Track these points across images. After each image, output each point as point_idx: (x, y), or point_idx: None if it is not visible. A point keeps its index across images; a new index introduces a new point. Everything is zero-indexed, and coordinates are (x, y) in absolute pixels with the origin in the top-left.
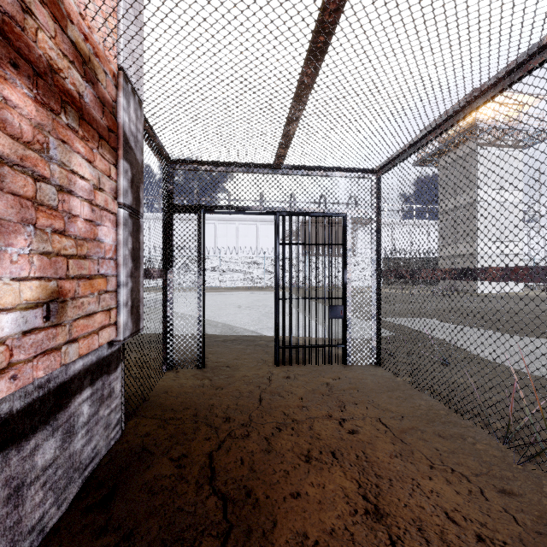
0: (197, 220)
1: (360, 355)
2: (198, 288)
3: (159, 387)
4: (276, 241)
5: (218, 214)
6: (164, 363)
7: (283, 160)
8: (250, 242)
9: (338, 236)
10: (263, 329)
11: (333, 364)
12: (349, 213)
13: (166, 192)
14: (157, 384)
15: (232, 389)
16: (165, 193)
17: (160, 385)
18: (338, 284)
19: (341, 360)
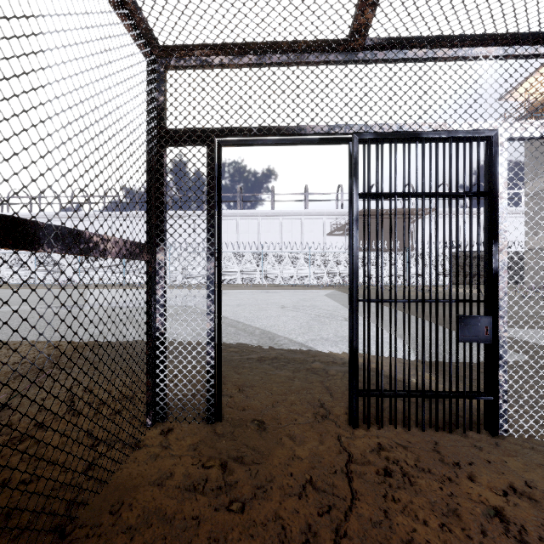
0: (207, 155)
1: (528, 418)
2: (208, 279)
3: (117, 480)
4: (352, 190)
5: (244, 145)
6: (148, 413)
7: (373, 10)
8: (294, 237)
9: (478, 176)
10: (316, 341)
11: (467, 432)
12: (503, 128)
13: (151, 105)
14: (119, 467)
15: (264, 511)
16: (150, 108)
17: (121, 474)
18: (478, 272)
19: (475, 419)
